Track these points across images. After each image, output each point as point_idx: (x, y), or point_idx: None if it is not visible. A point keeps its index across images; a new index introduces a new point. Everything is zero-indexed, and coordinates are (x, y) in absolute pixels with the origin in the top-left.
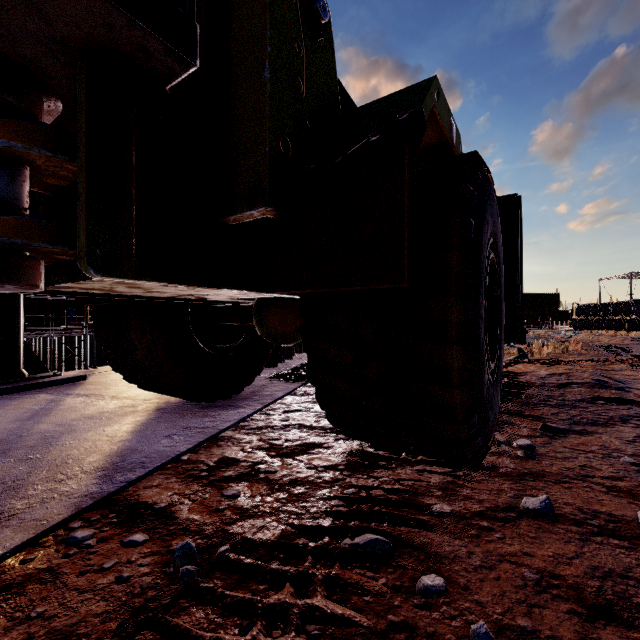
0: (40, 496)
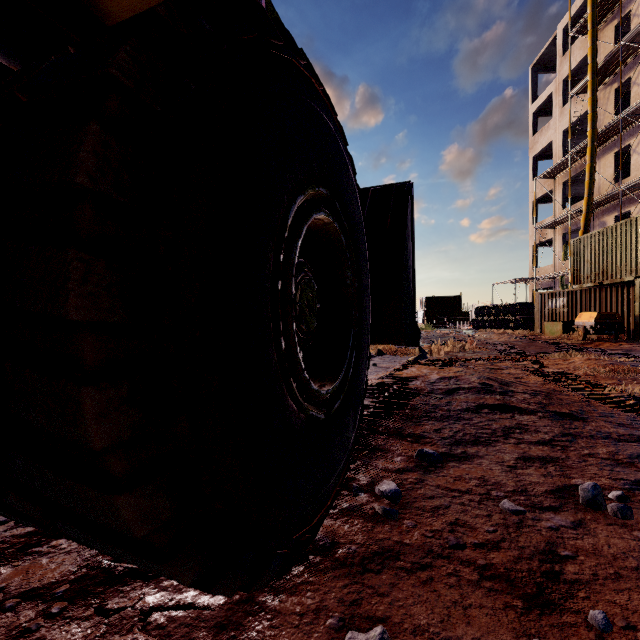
0: None
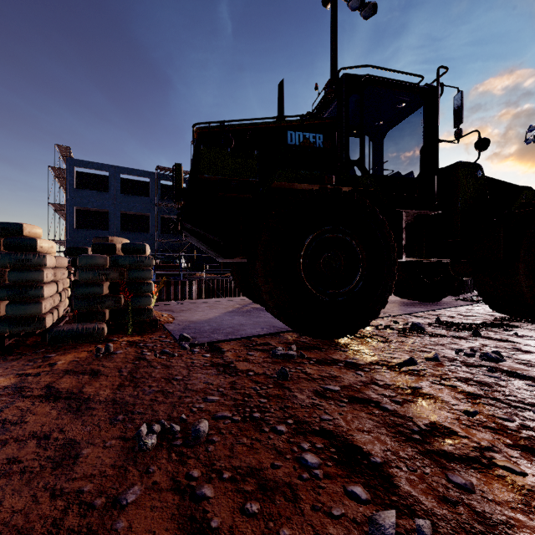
0: (390, 311)
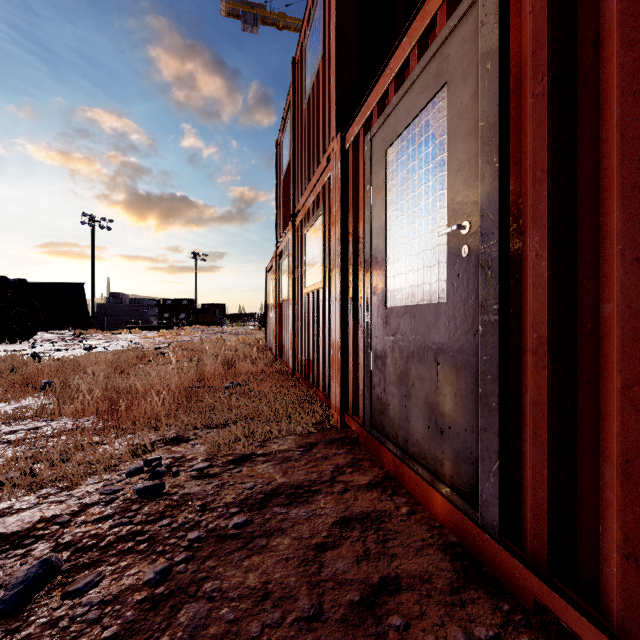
0: None
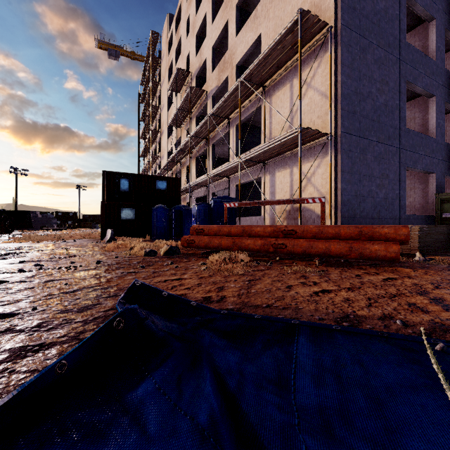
0: None
